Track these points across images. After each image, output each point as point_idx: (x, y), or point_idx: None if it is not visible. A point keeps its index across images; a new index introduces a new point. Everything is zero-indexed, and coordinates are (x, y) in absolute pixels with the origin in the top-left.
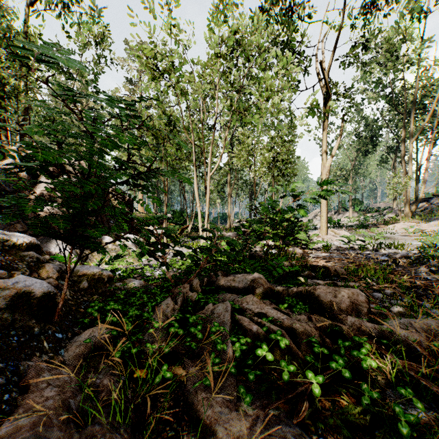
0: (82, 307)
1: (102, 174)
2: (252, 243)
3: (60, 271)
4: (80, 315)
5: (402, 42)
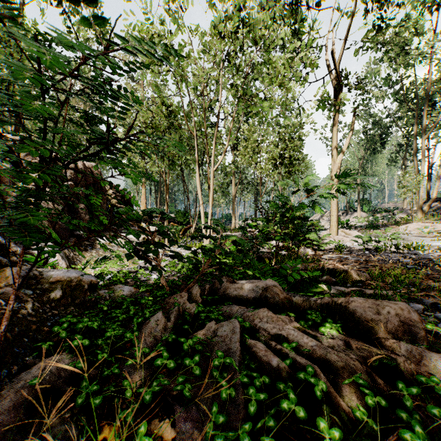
0: (48, 324)
1: (99, 170)
2: (260, 243)
3: (27, 277)
4: (43, 336)
5: (415, 33)
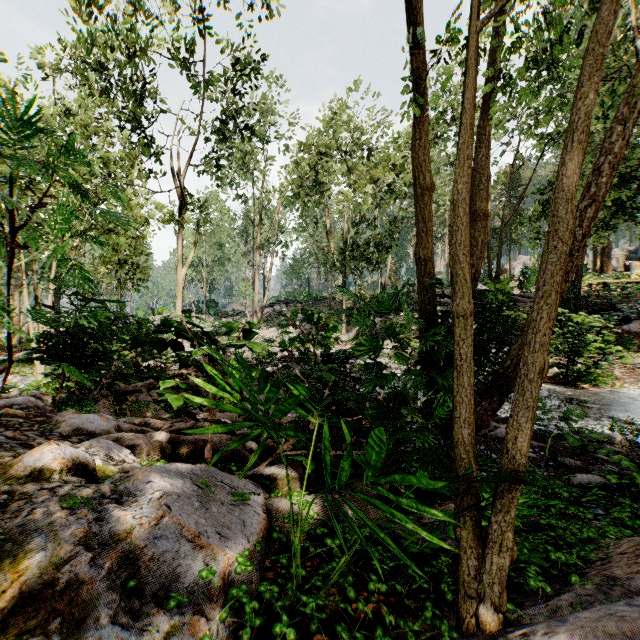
0: None
1: None
2: None
3: None
4: None
5: (250, 157)
